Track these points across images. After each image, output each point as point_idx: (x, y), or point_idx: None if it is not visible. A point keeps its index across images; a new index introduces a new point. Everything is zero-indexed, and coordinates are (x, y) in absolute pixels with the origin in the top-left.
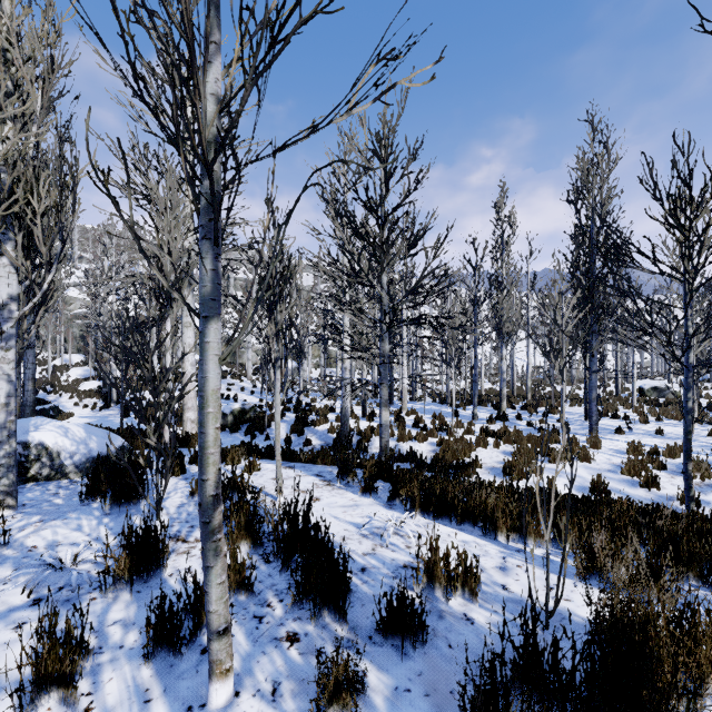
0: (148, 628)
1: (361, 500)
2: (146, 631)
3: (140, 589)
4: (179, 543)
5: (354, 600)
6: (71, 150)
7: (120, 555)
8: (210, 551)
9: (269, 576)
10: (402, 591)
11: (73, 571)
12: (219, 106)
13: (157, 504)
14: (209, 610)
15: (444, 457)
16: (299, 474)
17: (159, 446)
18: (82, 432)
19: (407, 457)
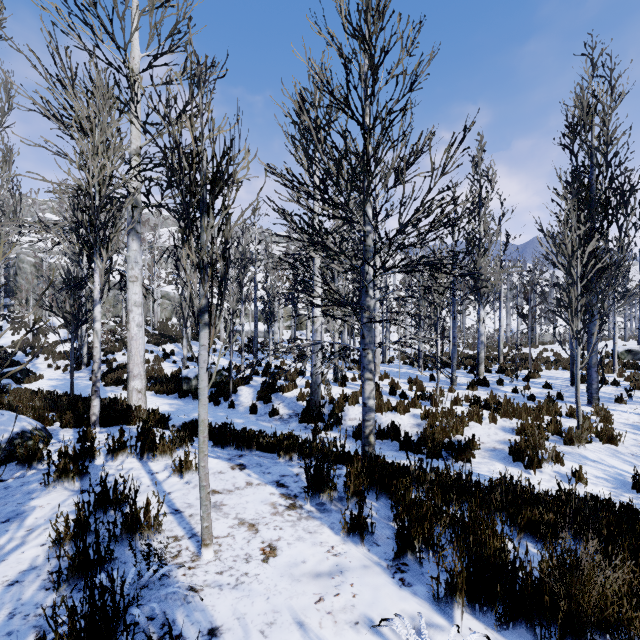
0: None
1: (345, 550)
2: None
3: None
4: None
5: None
6: None
7: None
8: None
9: None
10: None
11: None
12: None
13: None
14: None
15: (434, 436)
16: (252, 481)
17: None
18: None
19: (388, 433)
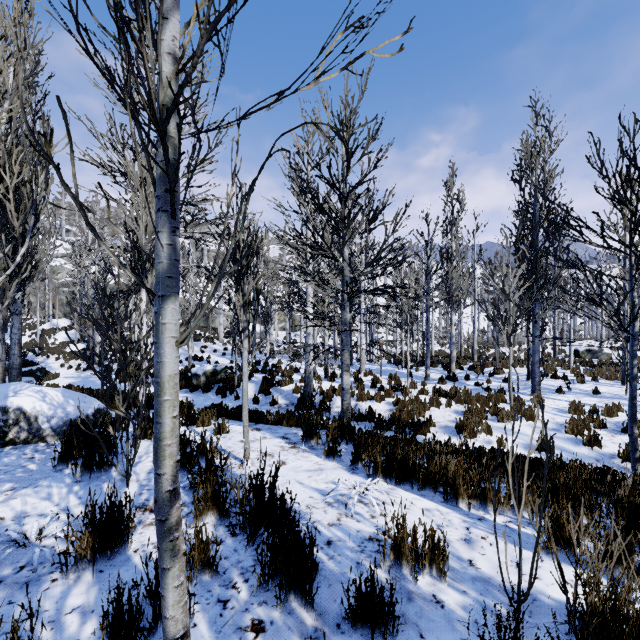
0: (103, 625)
1: (324, 463)
2: (100, 629)
3: (103, 567)
4: (147, 513)
5: (320, 579)
6: (44, 127)
7: (82, 534)
8: (167, 551)
9: (235, 552)
10: (371, 579)
11: (36, 548)
12: (176, 66)
13: (126, 472)
14: (165, 615)
15: (400, 417)
16: (266, 436)
17: (128, 416)
18: (60, 396)
19: (366, 416)
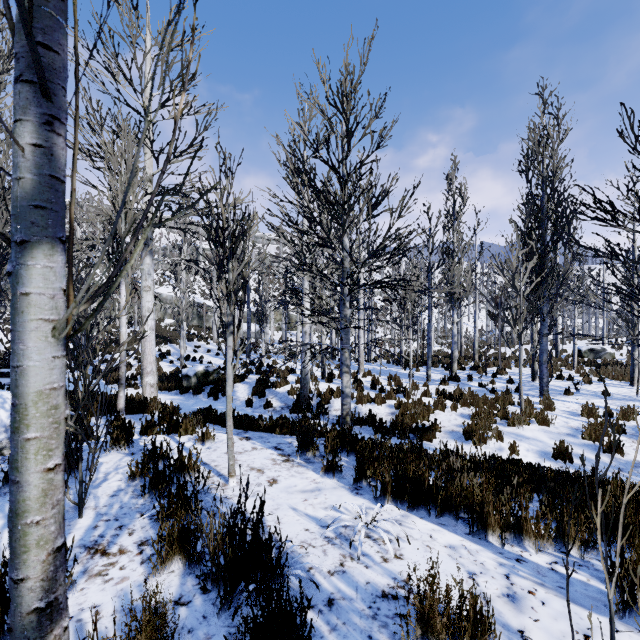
0: None
1: (323, 481)
2: None
3: None
4: (96, 557)
5: None
6: None
7: None
8: None
9: (204, 619)
10: None
11: None
12: None
13: (79, 499)
14: None
15: (403, 421)
16: (256, 447)
17: (78, 431)
18: None
19: (366, 420)
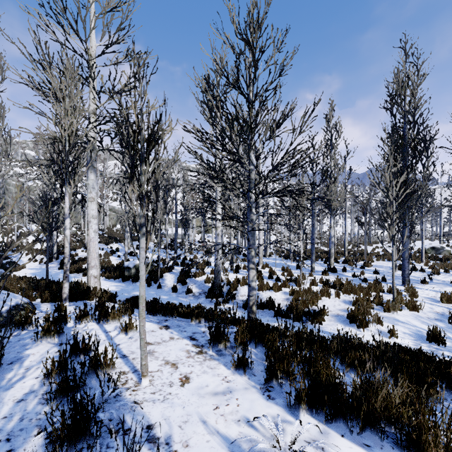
0: None
1: (234, 379)
2: None
3: None
4: None
5: None
6: None
7: None
8: None
9: None
10: None
11: None
12: None
13: None
14: None
15: (297, 306)
16: (173, 336)
17: None
18: None
19: (267, 305)
